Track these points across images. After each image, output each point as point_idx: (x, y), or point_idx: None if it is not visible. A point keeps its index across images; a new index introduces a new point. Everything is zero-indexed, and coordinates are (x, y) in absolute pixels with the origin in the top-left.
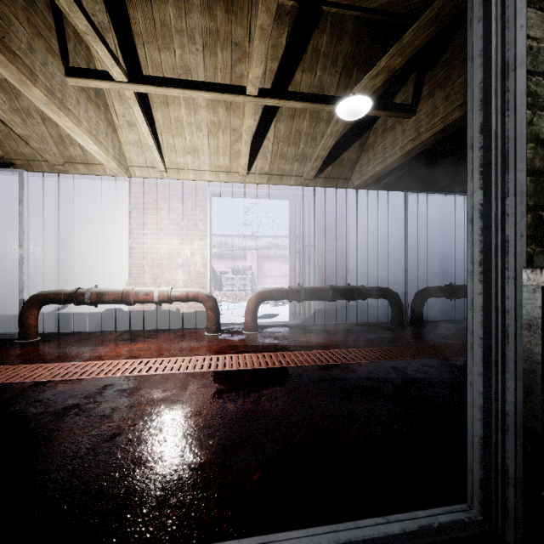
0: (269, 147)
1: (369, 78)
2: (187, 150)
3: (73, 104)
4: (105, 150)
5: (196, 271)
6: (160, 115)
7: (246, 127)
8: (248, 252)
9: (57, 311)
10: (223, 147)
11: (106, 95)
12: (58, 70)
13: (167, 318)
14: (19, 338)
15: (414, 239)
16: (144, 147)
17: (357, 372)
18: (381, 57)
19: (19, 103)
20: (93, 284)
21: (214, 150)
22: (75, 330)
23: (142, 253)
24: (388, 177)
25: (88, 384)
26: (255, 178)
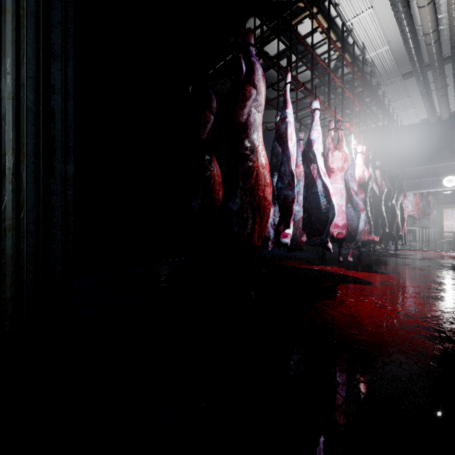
0: None
1: None
2: None
3: None
4: None
5: (449, 227)
6: None
7: None
8: None
9: None
10: None
11: None
12: None
13: None
14: None
15: None
16: None
17: None
18: None
19: None
20: None
21: None
22: None
23: None
24: None
25: None
26: None
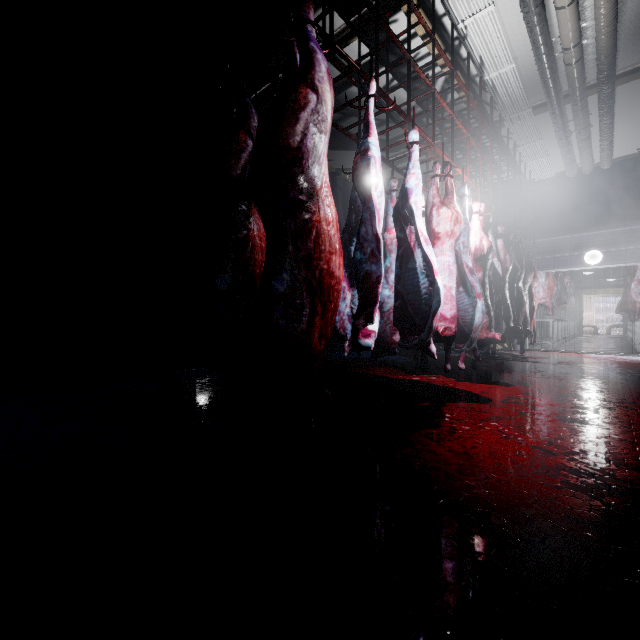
0: None
1: None
2: None
3: None
4: None
5: (590, 320)
6: None
7: None
8: None
9: None
10: None
11: None
12: None
13: None
14: None
15: None
16: None
17: None
18: None
19: None
20: None
21: None
22: None
23: None
24: None
25: None
26: (610, 294)
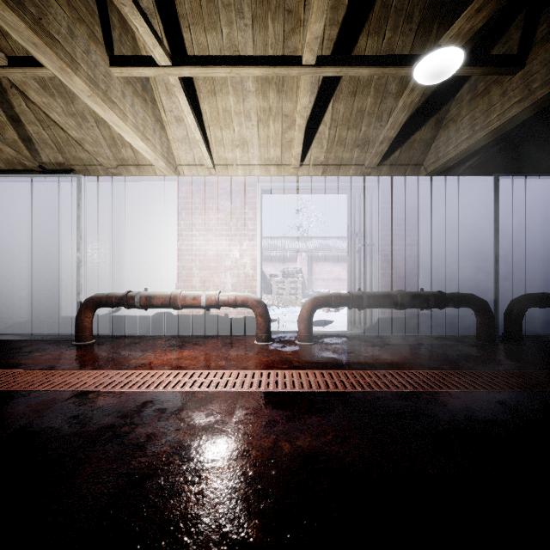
0: (325, 133)
1: (466, 17)
2: (235, 144)
3: (118, 97)
4: (153, 147)
5: (245, 274)
6: (207, 106)
7: (300, 108)
8: (298, 255)
9: (111, 314)
10: (274, 137)
11: (154, 90)
12: (101, 60)
13: (216, 323)
14: (75, 340)
15: (505, 234)
16: (192, 143)
17: (449, 407)
18: (471, 2)
19: (74, 107)
20: (145, 287)
21: (264, 140)
22: (127, 333)
23: (190, 255)
24: (473, 158)
25: (128, 399)
26: (309, 170)
